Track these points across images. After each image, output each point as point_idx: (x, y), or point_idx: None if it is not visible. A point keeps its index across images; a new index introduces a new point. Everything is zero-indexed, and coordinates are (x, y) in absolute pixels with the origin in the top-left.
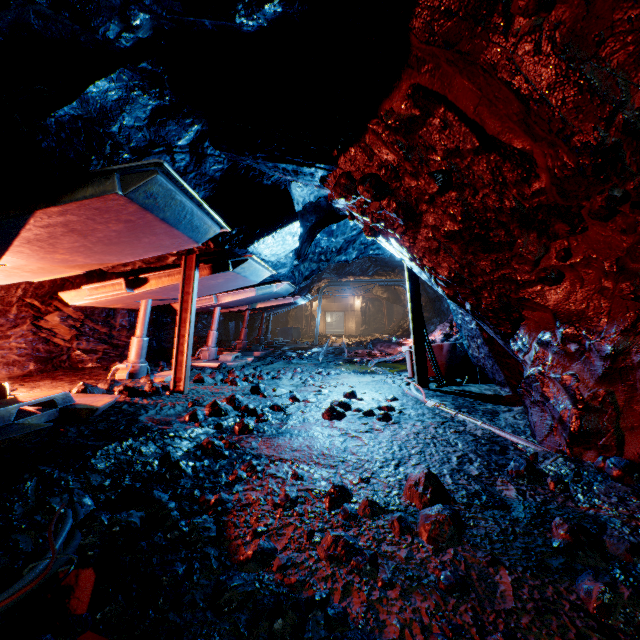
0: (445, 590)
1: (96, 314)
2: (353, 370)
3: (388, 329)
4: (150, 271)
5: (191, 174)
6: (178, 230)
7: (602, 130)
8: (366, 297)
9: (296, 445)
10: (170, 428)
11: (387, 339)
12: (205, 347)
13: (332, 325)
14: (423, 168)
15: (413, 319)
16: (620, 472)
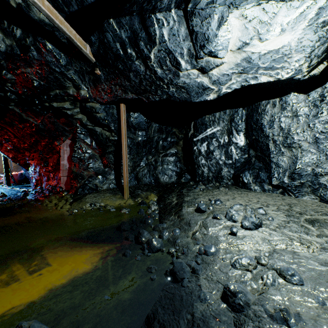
0: (1, 199)
1: None
2: None
3: None
4: None
5: None
6: None
7: (30, 143)
8: None
9: None
10: None
11: None
12: None
13: None
14: (3, 136)
15: (5, 166)
16: (39, 188)
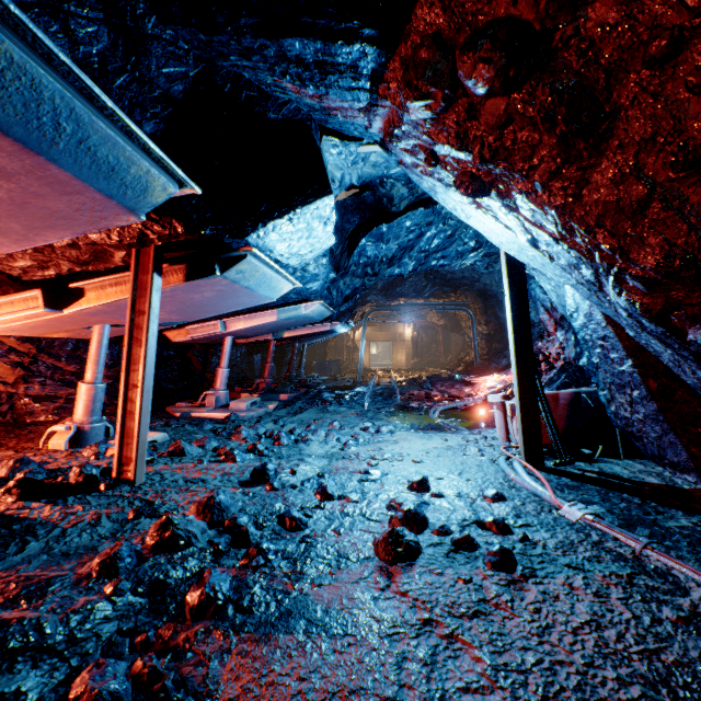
0: None
1: (57, 346)
2: (412, 424)
3: (445, 362)
4: (90, 278)
5: (119, 77)
6: (59, 166)
7: None
8: (418, 324)
9: (314, 686)
10: (25, 617)
11: (447, 375)
12: (211, 390)
13: (377, 357)
14: None
15: (517, 355)
16: None
